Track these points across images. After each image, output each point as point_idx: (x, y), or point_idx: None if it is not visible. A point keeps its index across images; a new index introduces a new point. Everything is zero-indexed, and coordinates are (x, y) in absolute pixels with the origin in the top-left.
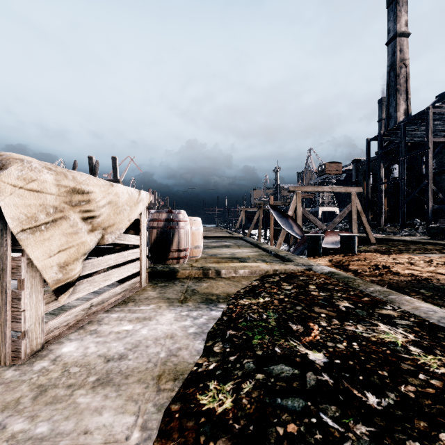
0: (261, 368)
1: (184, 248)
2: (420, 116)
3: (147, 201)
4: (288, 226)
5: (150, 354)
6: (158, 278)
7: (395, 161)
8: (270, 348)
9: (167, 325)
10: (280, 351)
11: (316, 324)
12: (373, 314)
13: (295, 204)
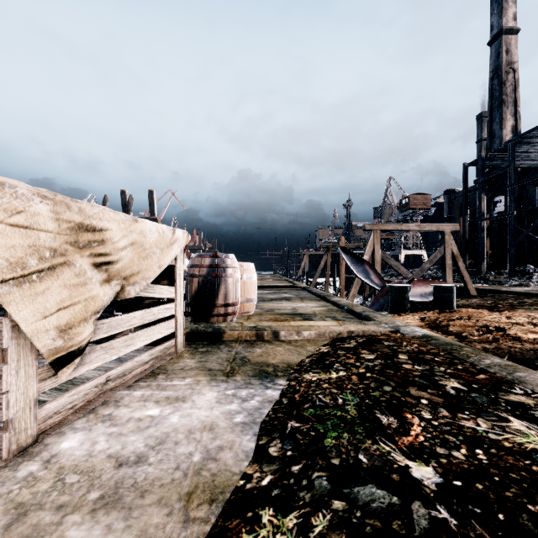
0: (339, 490)
1: (233, 302)
2: (534, 133)
3: (184, 243)
4: (364, 273)
5: (179, 457)
6: (199, 341)
7: (501, 192)
8: (352, 454)
9: (207, 409)
10: (367, 460)
11: (416, 415)
12: (497, 401)
13: (373, 246)
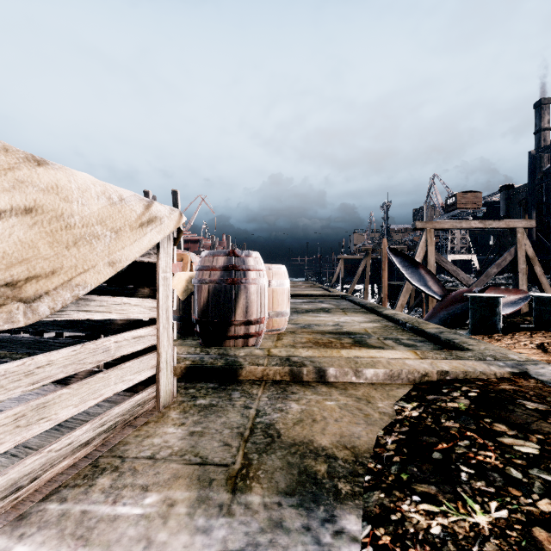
0: None
1: (257, 318)
2: None
3: (172, 226)
4: (420, 280)
5: None
6: (202, 380)
7: None
8: None
9: None
10: None
11: None
12: None
13: (425, 248)
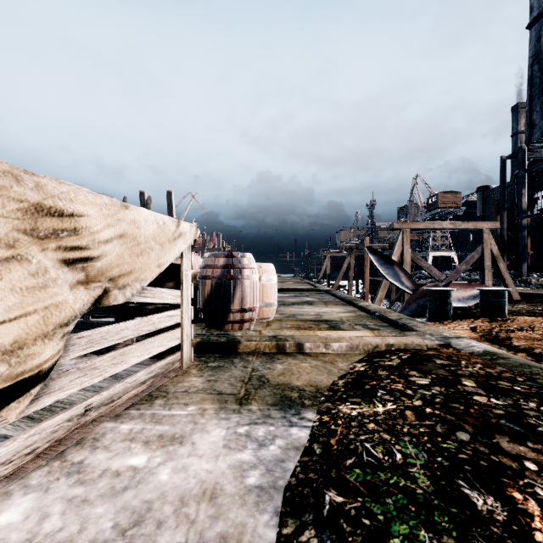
0: None
1: (250, 307)
2: None
3: (192, 238)
4: (394, 276)
5: None
6: (210, 352)
7: (542, 187)
8: None
9: (210, 458)
10: None
11: (529, 496)
12: None
13: (402, 247)
